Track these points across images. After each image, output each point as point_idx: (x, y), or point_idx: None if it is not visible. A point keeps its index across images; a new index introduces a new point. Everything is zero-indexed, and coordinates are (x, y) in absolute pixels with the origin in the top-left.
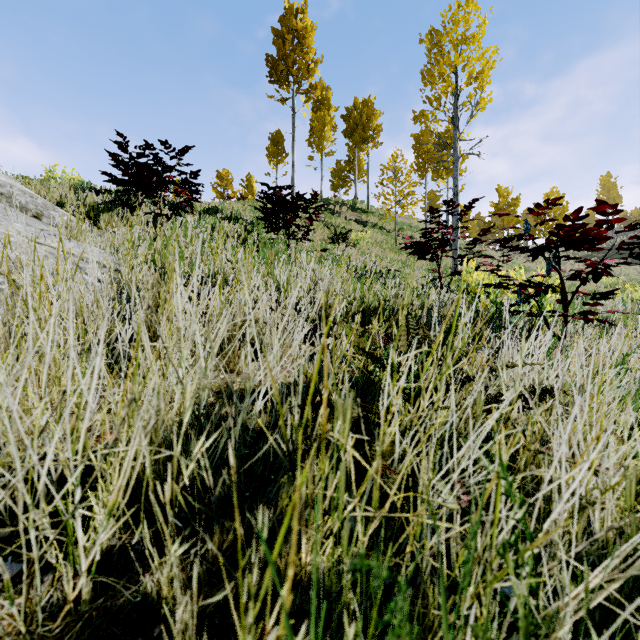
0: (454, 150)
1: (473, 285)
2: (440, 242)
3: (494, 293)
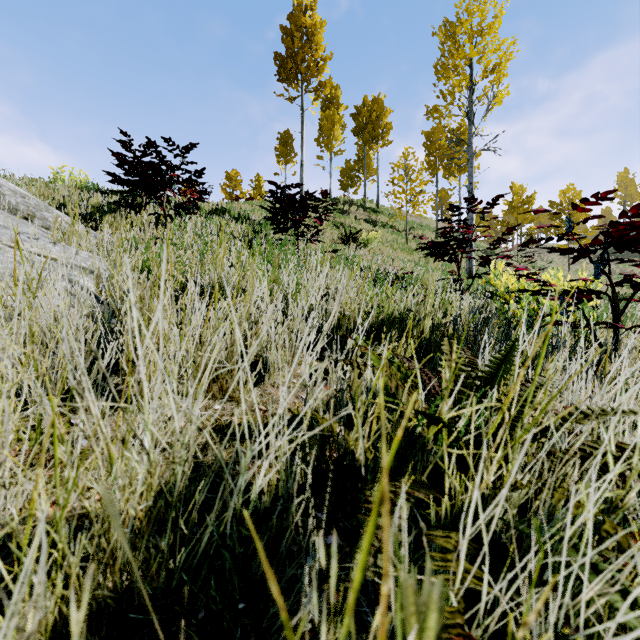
0: (469, 146)
1: (501, 290)
2: (461, 242)
3: (526, 299)
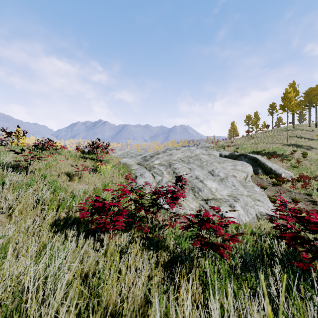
0: None
1: None
2: None
3: None
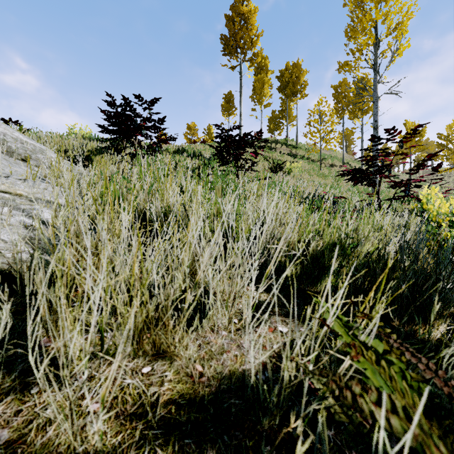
0: (374, 91)
1: (433, 213)
2: (382, 168)
3: None
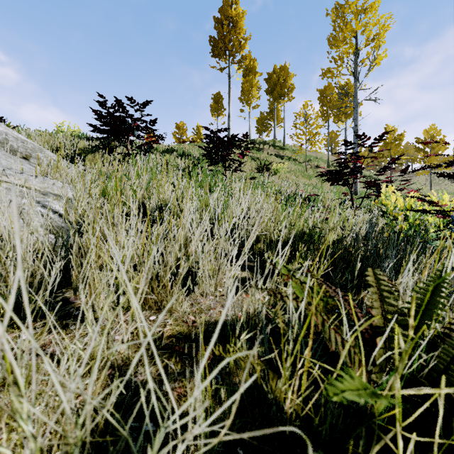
0: (354, 97)
1: (391, 208)
2: (353, 170)
3: (413, 216)
